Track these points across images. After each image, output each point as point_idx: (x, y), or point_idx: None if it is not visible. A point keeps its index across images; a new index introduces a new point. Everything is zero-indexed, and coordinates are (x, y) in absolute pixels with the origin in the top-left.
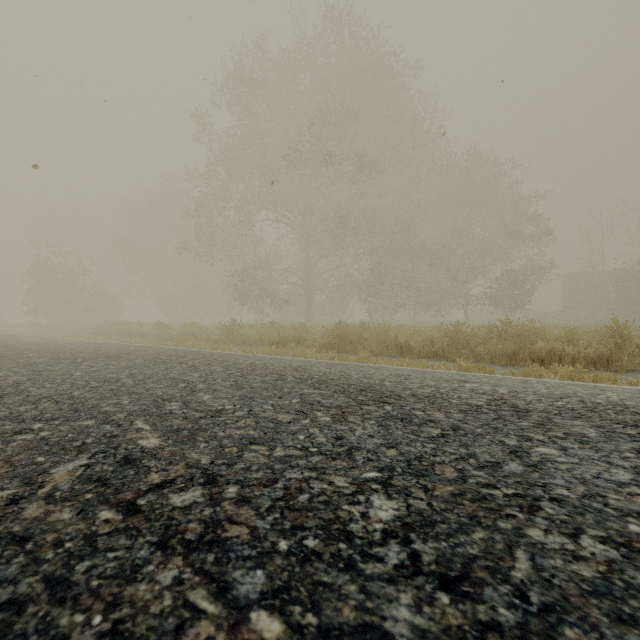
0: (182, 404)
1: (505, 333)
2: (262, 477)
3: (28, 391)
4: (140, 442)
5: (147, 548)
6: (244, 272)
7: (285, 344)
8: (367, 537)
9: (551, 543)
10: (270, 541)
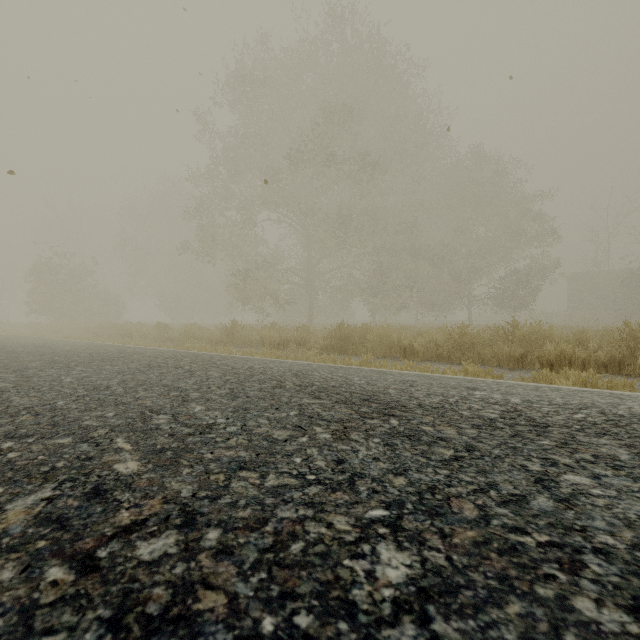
0: (171, 417)
1: (512, 335)
2: (249, 516)
3: (10, 401)
4: (116, 467)
5: (95, 629)
6: (246, 272)
7: (286, 346)
8: (374, 611)
9: (608, 622)
10: (252, 618)
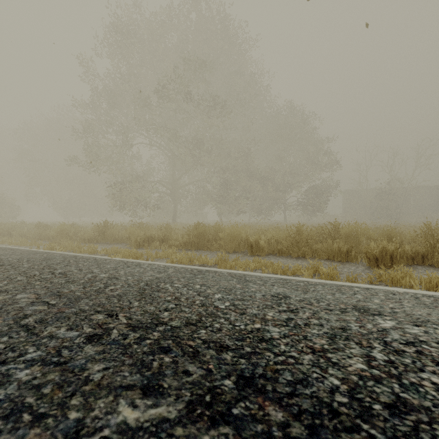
0: None
1: (334, 233)
2: None
3: None
4: None
5: None
6: (122, 182)
7: (151, 242)
8: None
9: None
10: None
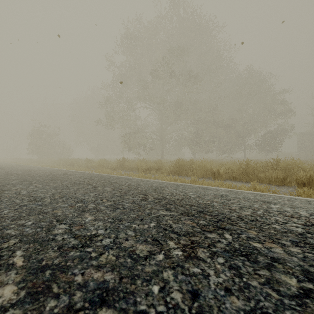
0: (67, 227)
1: (276, 166)
2: None
3: None
4: None
5: None
6: (130, 133)
7: (150, 170)
8: None
9: None
10: None
